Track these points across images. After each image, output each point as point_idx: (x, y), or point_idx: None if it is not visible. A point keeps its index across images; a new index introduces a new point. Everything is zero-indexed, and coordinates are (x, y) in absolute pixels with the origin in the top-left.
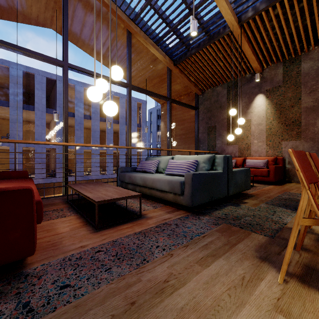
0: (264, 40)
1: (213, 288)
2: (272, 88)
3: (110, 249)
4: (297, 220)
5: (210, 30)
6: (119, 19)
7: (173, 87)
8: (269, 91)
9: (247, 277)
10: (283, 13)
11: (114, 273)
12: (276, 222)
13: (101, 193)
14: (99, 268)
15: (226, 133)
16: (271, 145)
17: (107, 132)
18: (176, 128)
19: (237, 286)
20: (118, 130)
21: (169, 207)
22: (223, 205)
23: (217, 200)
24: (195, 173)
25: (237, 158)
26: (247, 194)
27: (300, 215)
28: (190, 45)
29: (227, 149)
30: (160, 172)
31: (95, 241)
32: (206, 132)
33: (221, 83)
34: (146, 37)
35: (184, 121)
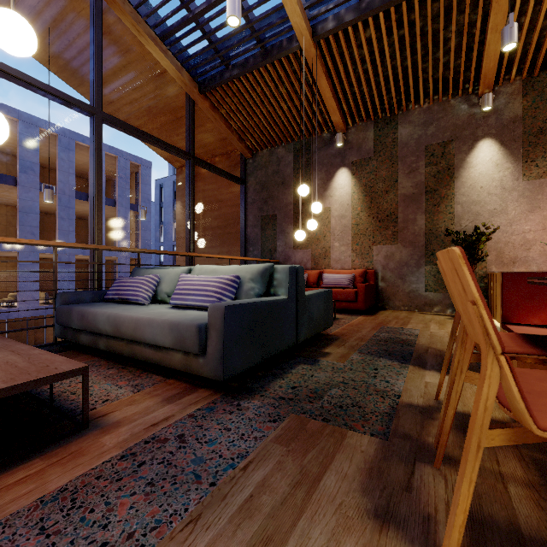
0: (350, 78)
1: None
2: (361, 160)
3: None
4: (476, 435)
5: (265, 38)
6: None
7: (199, 137)
8: (356, 165)
9: None
10: (378, 39)
11: None
12: (384, 394)
13: None
14: None
15: (292, 229)
16: (359, 251)
17: (61, 216)
18: (206, 215)
19: None
20: (88, 214)
21: (173, 384)
22: (288, 363)
23: (278, 354)
24: (232, 304)
25: (309, 272)
26: (328, 335)
27: (483, 421)
28: (229, 59)
29: (293, 256)
30: (161, 302)
31: None
32: (260, 226)
33: (284, 142)
34: (139, 18)
35: (221, 203)
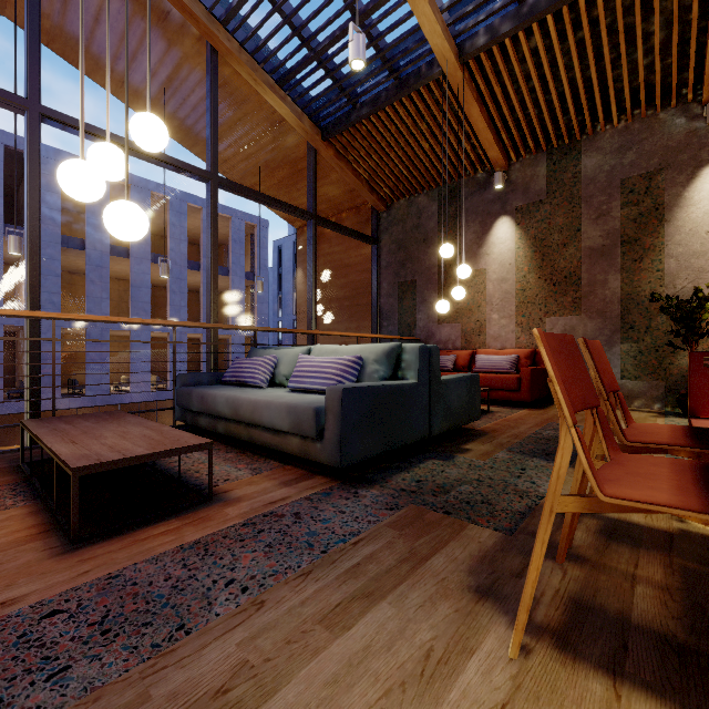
0: (511, 101)
1: (345, 696)
2: (528, 205)
3: (92, 603)
4: (549, 500)
5: (399, 67)
6: (185, 14)
7: (322, 190)
8: (521, 212)
9: (438, 651)
10: (547, 47)
11: (72, 685)
12: (524, 494)
13: (103, 442)
14: (32, 671)
15: (437, 298)
16: (526, 324)
17: (172, 289)
18: (331, 284)
19: (408, 681)
20: (200, 285)
21: (291, 470)
22: (417, 458)
23: (407, 447)
24: (350, 386)
25: (458, 352)
26: (473, 430)
27: (556, 488)
28: (357, 97)
29: (438, 332)
30: (279, 385)
31: (55, 583)
32: (396, 295)
33: (426, 188)
34: (256, 66)
35: (349, 268)
